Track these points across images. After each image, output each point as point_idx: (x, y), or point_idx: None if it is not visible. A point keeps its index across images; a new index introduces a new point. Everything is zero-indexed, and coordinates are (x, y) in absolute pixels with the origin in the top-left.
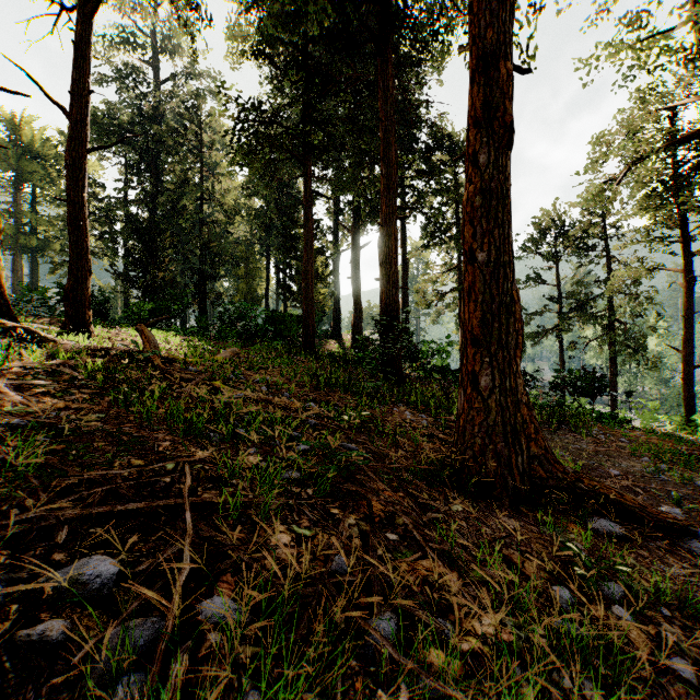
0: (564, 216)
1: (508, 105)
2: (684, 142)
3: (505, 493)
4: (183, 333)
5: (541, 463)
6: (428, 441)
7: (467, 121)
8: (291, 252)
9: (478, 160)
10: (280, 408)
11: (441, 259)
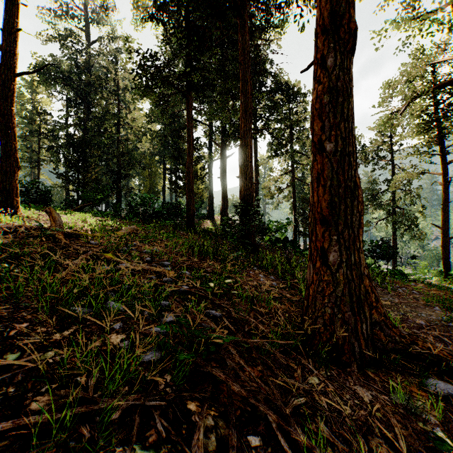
0: (361, 138)
1: (352, 14)
2: (445, 86)
3: (353, 358)
4: (101, 215)
5: (382, 328)
6: (279, 302)
7: (315, 31)
8: (179, 159)
9: (326, 63)
10: (158, 276)
11: (280, 166)
